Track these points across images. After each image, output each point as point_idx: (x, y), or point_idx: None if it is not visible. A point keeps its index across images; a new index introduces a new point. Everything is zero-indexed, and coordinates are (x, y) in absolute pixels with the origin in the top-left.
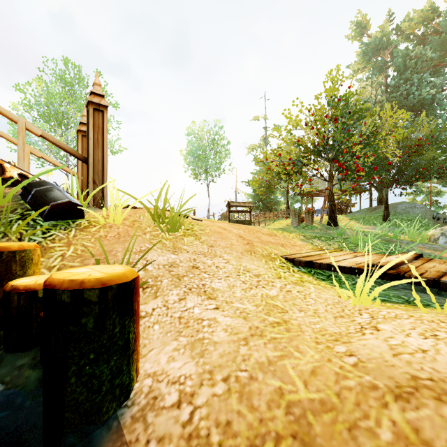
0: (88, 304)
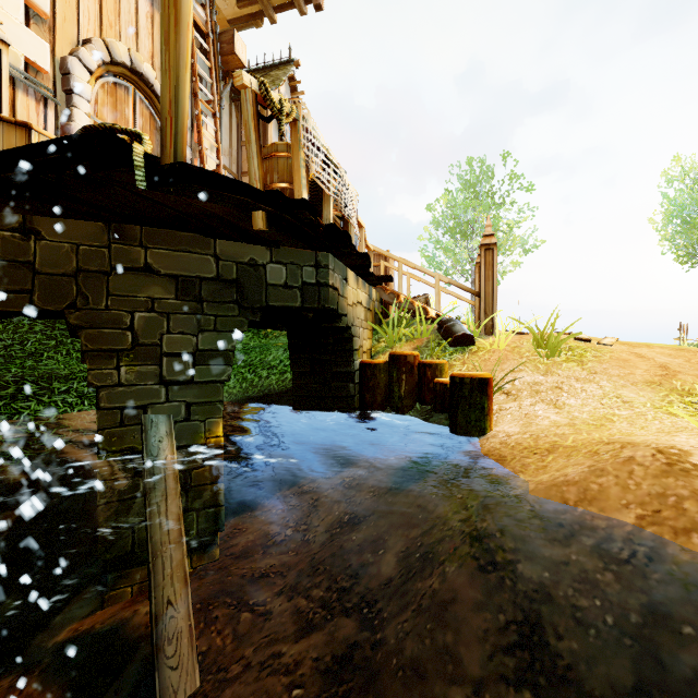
0: (466, 384)
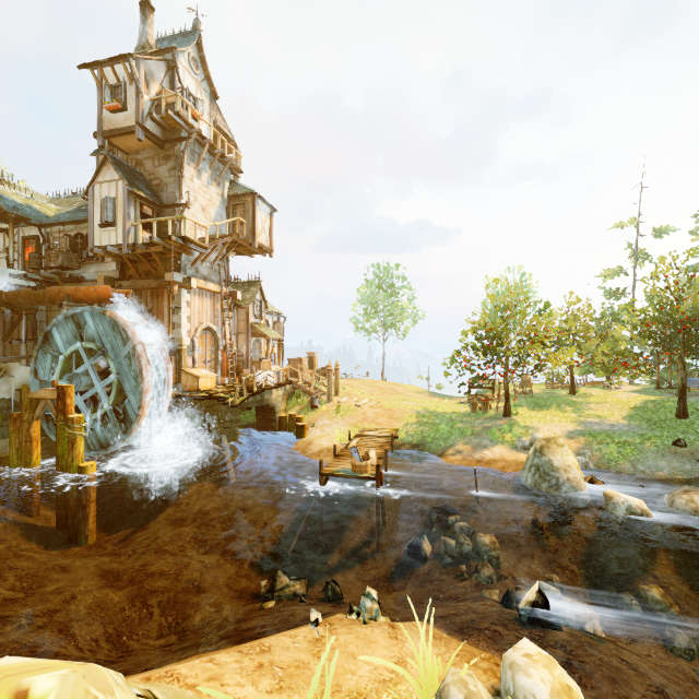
0: (298, 426)
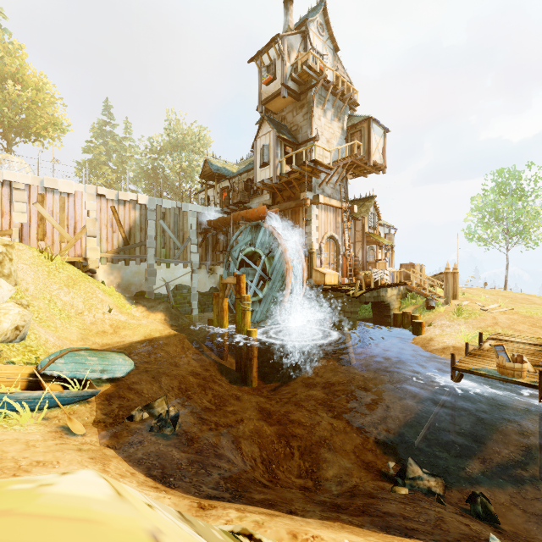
0: (414, 323)
